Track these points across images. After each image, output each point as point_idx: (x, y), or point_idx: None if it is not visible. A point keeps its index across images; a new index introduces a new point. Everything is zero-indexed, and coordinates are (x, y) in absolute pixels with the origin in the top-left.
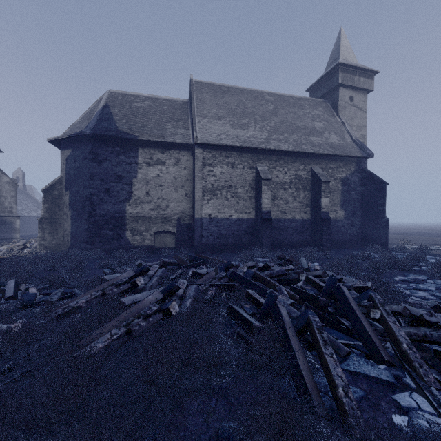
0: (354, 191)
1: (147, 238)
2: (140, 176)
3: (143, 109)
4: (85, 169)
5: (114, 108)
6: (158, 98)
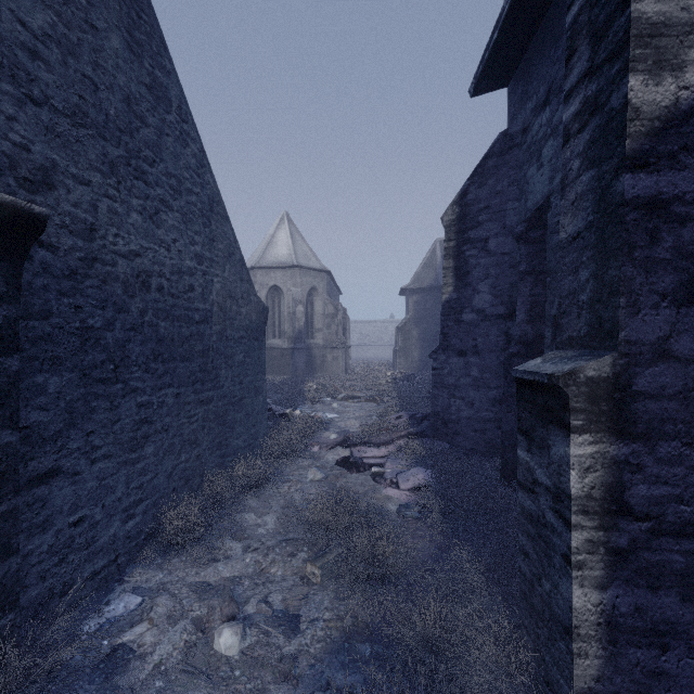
0: None
1: None
2: None
3: None
4: (437, 310)
5: None
6: None
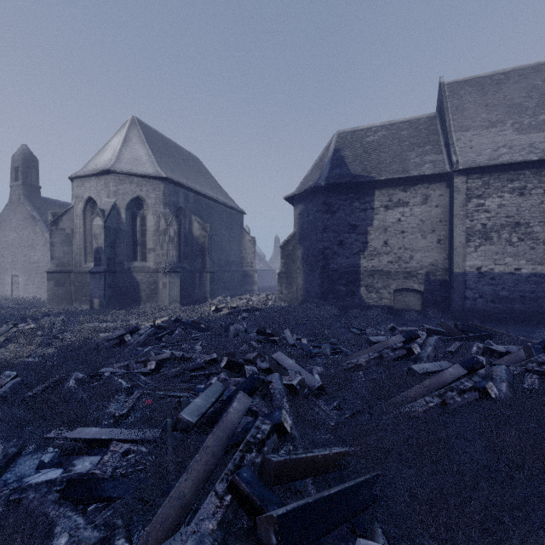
0: None
1: (385, 297)
2: (377, 223)
3: (377, 143)
4: (318, 222)
5: (344, 151)
6: (394, 123)
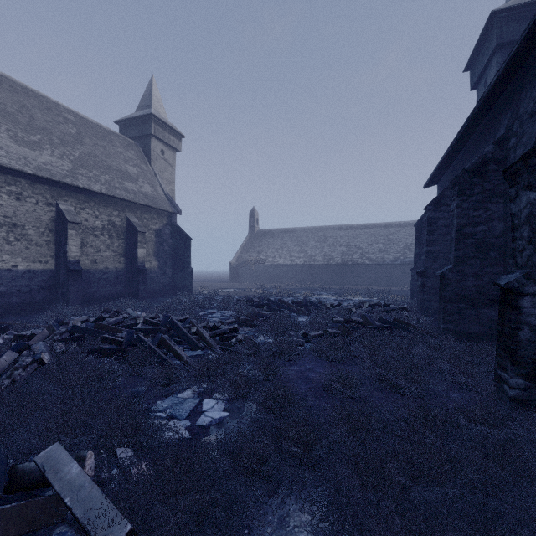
0: (166, 243)
1: None
2: None
3: None
4: None
5: None
6: None
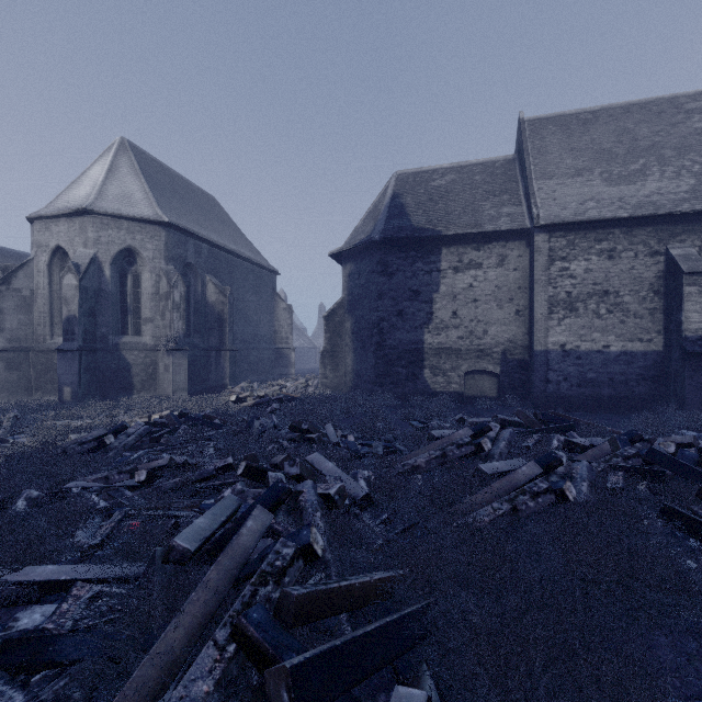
0: None
1: (454, 381)
2: (444, 289)
3: (445, 189)
4: (372, 286)
5: (404, 197)
6: (465, 165)
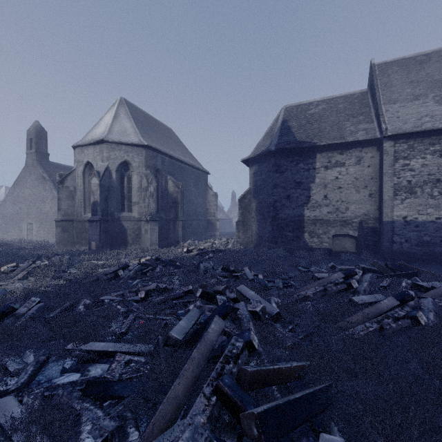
0: None
1: (325, 241)
2: (318, 181)
3: (318, 115)
4: (269, 179)
5: (290, 121)
6: (332, 98)
